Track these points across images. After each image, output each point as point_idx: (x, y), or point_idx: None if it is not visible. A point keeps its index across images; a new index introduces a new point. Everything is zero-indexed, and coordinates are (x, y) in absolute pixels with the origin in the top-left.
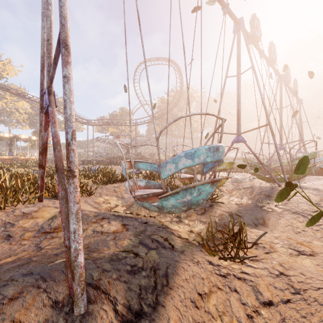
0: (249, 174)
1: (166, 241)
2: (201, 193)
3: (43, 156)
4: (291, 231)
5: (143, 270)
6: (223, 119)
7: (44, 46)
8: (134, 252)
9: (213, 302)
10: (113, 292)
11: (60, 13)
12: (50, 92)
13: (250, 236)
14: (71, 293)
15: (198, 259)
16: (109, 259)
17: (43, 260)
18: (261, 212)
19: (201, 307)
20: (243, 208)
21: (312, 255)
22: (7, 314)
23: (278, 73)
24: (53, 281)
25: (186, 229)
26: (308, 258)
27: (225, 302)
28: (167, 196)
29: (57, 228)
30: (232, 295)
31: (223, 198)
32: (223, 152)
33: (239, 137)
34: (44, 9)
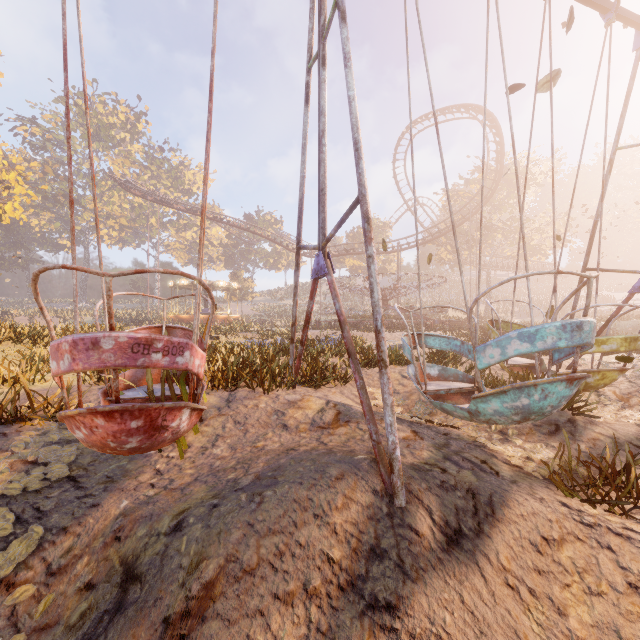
0: None
1: (484, 465)
2: (548, 395)
3: (305, 330)
4: None
5: (456, 489)
6: (591, 277)
7: (303, 186)
8: (440, 467)
9: (567, 553)
10: (426, 501)
11: (359, 182)
12: (324, 254)
13: None
14: (387, 487)
15: (541, 495)
16: (412, 468)
17: (345, 452)
18: None
19: (546, 554)
20: None
21: None
22: (338, 489)
23: None
24: (366, 473)
25: (519, 453)
26: None
27: (589, 558)
28: (487, 396)
29: (331, 424)
30: (603, 553)
31: (605, 409)
32: (591, 331)
33: None
34: (305, 140)
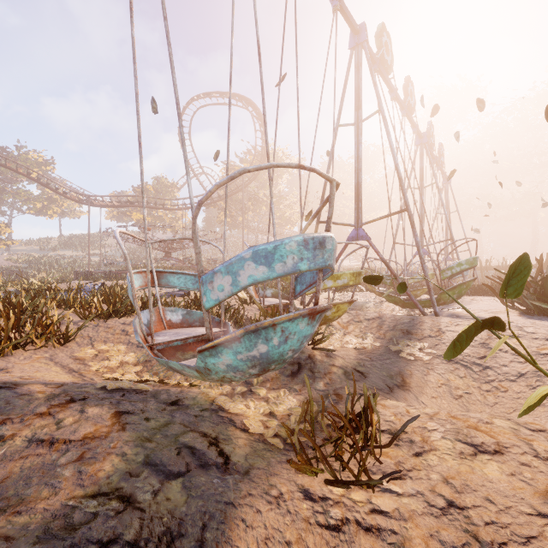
0: (374, 295)
1: (213, 448)
2: (289, 337)
3: None
4: (448, 395)
5: None
6: (334, 181)
7: None
8: (123, 494)
9: None
10: None
11: None
12: None
13: (383, 417)
14: None
15: (280, 487)
16: (36, 536)
17: None
18: (398, 363)
19: None
20: (367, 355)
21: (498, 451)
22: None
23: (417, 130)
24: None
25: (262, 410)
26: (492, 459)
27: None
28: (216, 347)
29: None
30: None
31: (333, 338)
32: (333, 251)
33: (360, 230)
34: None
